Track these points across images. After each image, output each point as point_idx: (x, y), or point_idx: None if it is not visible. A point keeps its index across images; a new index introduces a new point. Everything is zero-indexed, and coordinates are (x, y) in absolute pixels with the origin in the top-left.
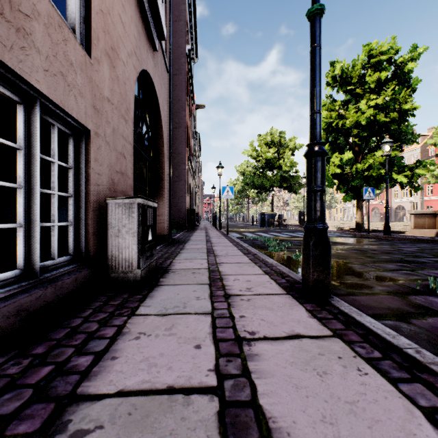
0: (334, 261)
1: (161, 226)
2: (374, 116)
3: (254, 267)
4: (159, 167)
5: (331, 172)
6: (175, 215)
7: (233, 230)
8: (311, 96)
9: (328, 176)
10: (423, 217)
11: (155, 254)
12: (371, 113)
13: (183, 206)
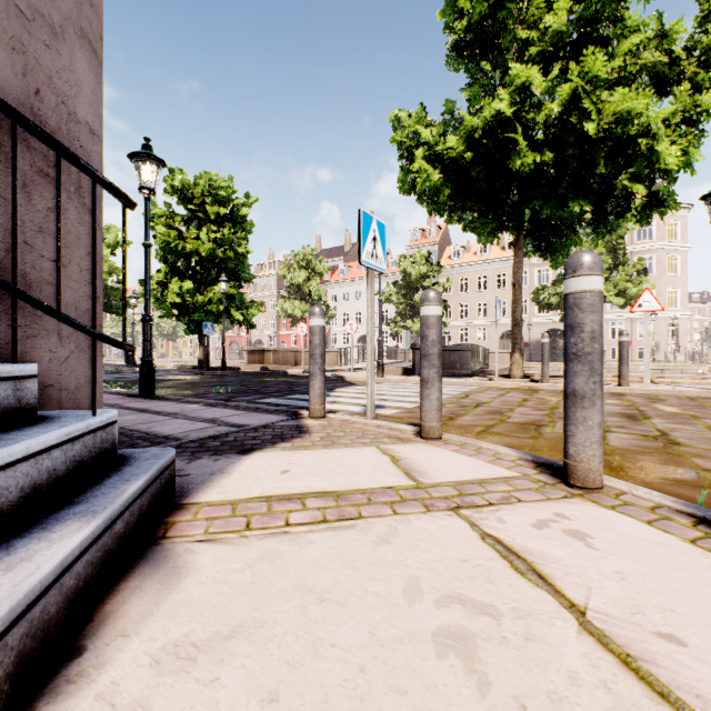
0: (165, 389)
1: None
2: (214, 249)
3: None
4: None
5: (170, 300)
6: None
7: None
8: (145, 289)
9: (167, 305)
10: (255, 354)
11: None
12: (211, 246)
13: None
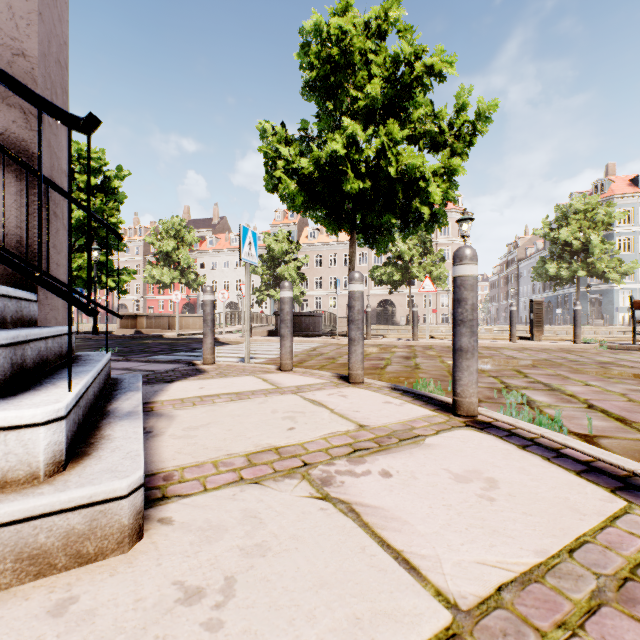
0: None
1: None
2: (84, 217)
3: None
4: None
5: None
6: None
7: None
8: None
9: None
10: (128, 319)
11: None
12: (81, 214)
13: None
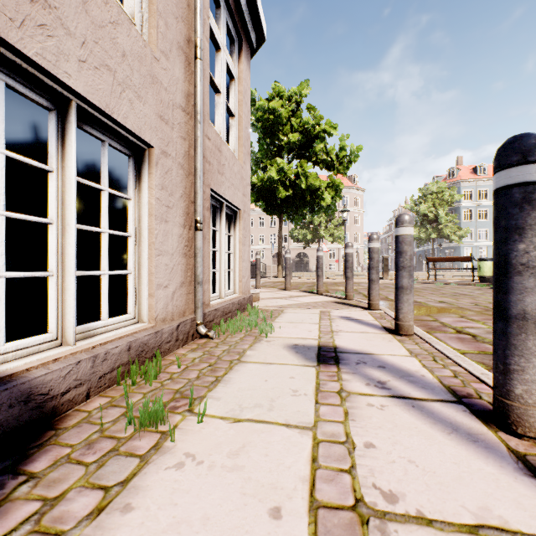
0: None
1: None
2: None
3: None
4: None
5: None
6: None
7: None
8: None
9: None
10: None
11: None
12: None
13: None
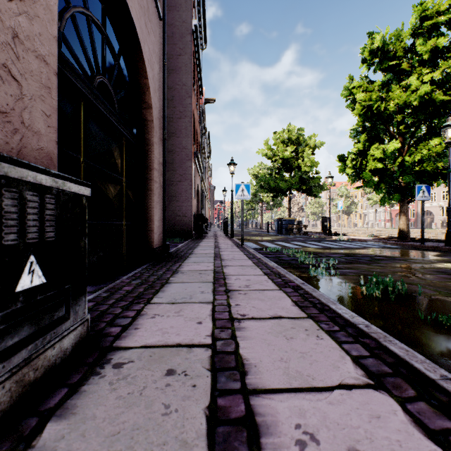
0: (447, 303)
1: (149, 236)
2: (429, 93)
3: (322, 338)
4: (147, 150)
5: (370, 167)
6: (179, 220)
7: (247, 238)
8: None
9: (366, 173)
10: None
11: (72, 317)
12: (426, 89)
13: (189, 210)
